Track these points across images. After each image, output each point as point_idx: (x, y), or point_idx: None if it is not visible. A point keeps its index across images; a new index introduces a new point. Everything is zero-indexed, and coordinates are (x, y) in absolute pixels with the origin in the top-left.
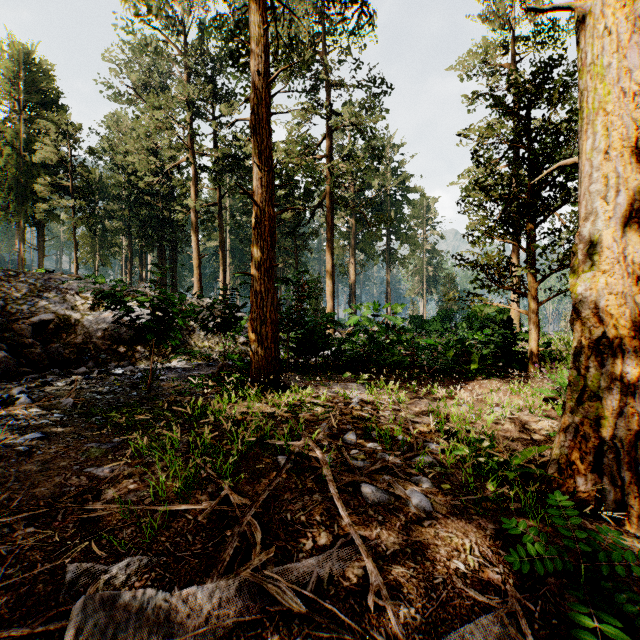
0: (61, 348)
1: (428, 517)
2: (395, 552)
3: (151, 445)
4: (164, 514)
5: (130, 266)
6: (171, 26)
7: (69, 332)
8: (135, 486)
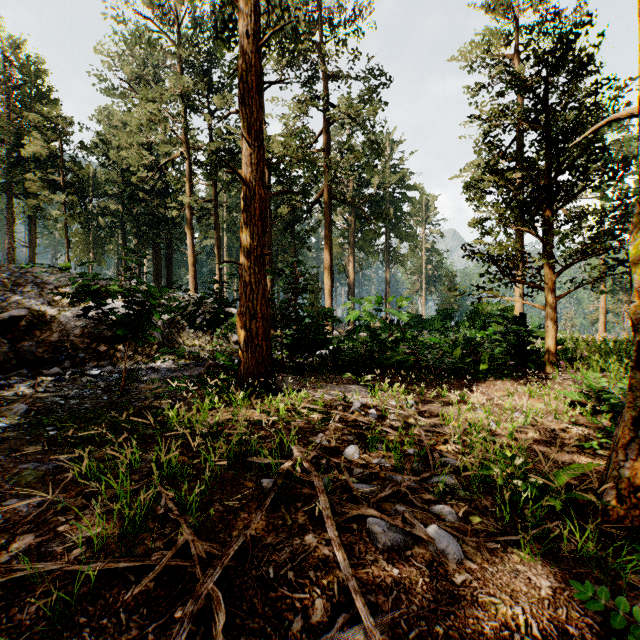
0: (34, 347)
1: (459, 569)
2: (421, 634)
3: (99, 467)
4: (94, 574)
5: (124, 264)
6: (165, 16)
7: (44, 329)
8: (66, 528)
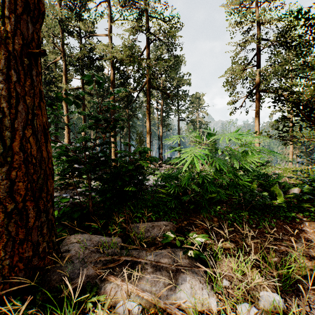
0: None
1: None
2: None
3: None
4: None
5: None
6: None
7: None
8: None
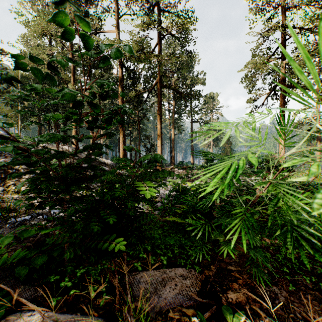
0: None
1: None
2: None
3: None
4: None
5: (39, 129)
6: None
7: None
8: None
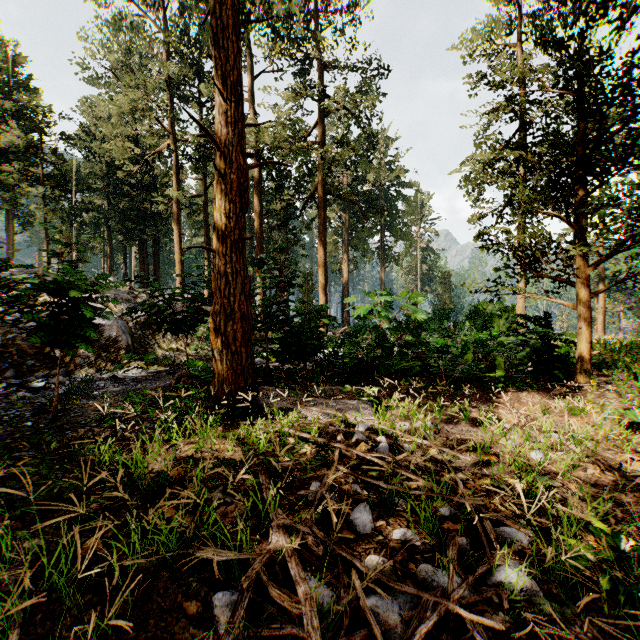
0: None
1: None
2: None
3: None
4: None
5: (110, 262)
6: None
7: None
8: None
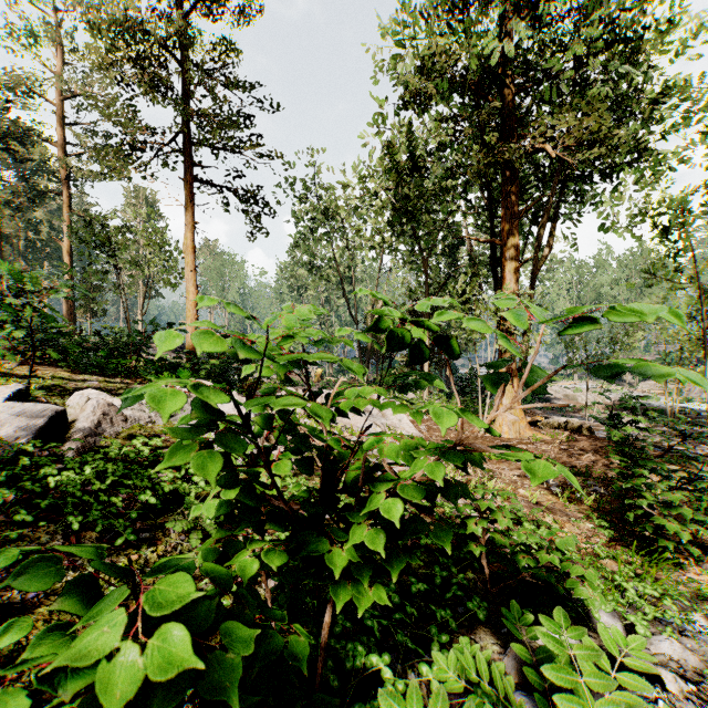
0: None
1: None
2: None
3: None
4: None
5: None
6: None
7: None
8: None
